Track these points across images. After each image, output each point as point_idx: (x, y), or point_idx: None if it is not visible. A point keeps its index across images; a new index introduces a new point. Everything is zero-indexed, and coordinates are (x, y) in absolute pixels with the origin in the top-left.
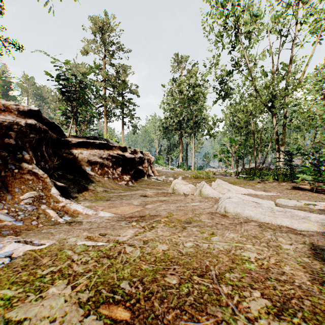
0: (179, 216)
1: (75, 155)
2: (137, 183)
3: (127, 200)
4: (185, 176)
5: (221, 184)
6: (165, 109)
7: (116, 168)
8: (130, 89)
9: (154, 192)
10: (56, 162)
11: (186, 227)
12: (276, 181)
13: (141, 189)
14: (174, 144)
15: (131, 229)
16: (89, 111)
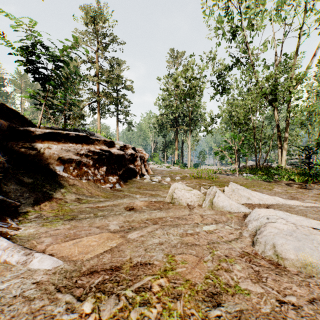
0: (188, 268)
1: (40, 150)
2: (127, 185)
3: (102, 218)
4: (183, 175)
5: (237, 189)
6: (160, 105)
7: (99, 168)
8: (125, 85)
9: (145, 200)
10: (3, 159)
11: None
12: (292, 182)
13: (129, 196)
14: (170, 141)
15: None
16: (68, 98)
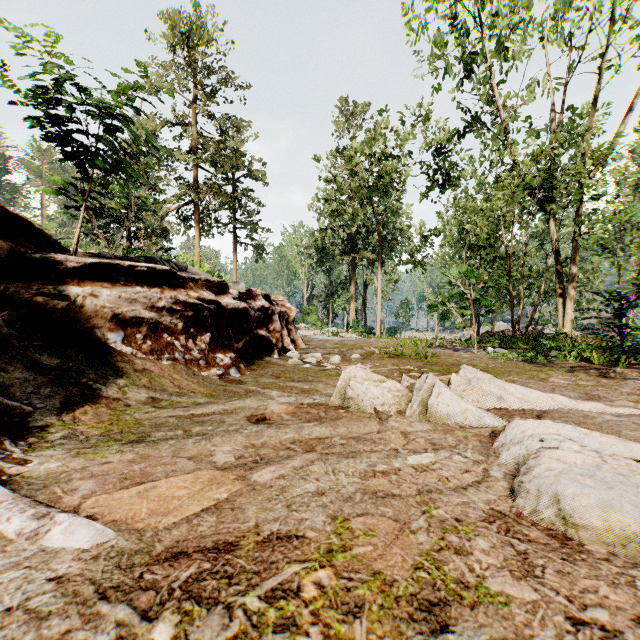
0: (378, 547)
1: (76, 299)
2: (253, 370)
3: (200, 439)
4: (366, 351)
5: (477, 379)
6: (321, 211)
7: (197, 336)
8: (249, 170)
9: (289, 402)
10: None
11: None
12: (586, 364)
13: (256, 393)
14: (340, 283)
15: None
16: (133, 195)
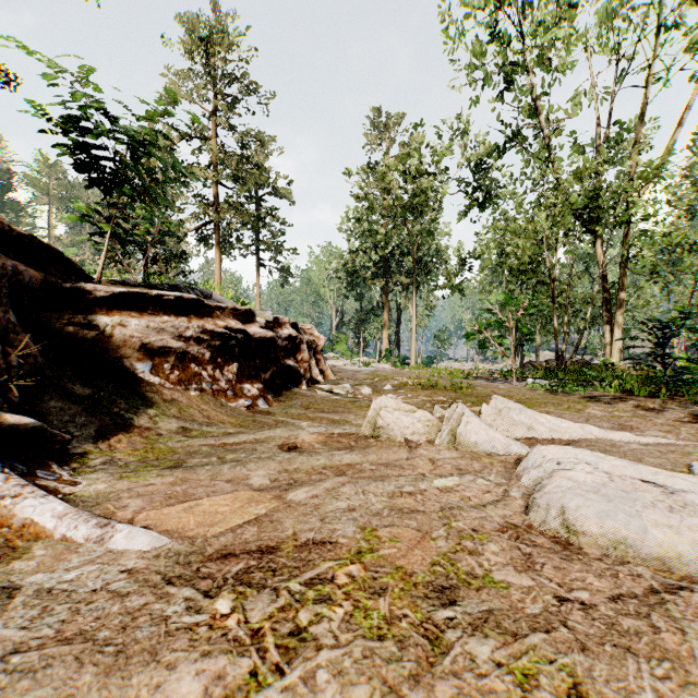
0: (401, 549)
1: (105, 329)
2: (281, 401)
3: (235, 465)
4: (398, 382)
5: (507, 409)
6: (351, 231)
7: (224, 366)
8: (273, 187)
9: (320, 432)
10: (35, 349)
11: (443, 634)
12: (628, 395)
13: (286, 423)
14: (372, 309)
15: (195, 665)
16: (157, 221)
